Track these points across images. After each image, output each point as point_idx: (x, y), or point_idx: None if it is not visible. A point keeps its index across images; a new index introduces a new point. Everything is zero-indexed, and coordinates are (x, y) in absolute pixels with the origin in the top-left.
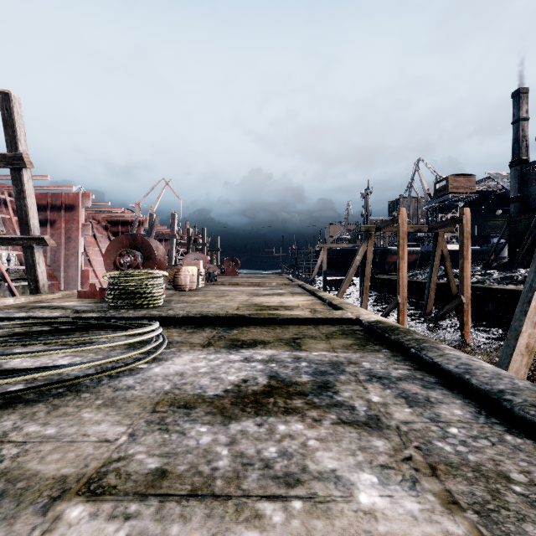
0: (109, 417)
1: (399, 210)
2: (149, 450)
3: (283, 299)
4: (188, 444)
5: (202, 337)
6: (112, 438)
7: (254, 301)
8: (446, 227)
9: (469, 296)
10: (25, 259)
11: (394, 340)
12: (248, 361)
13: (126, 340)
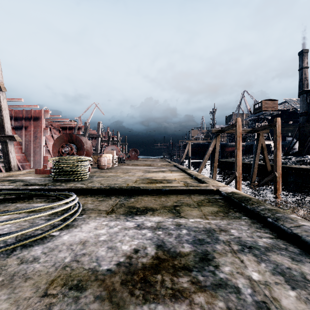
0: None
1: (237, 119)
2: None
3: (165, 174)
4: None
5: (108, 205)
6: None
7: (146, 176)
8: (265, 129)
9: (280, 172)
10: (2, 149)
11: (250, 209)
12: (140, 228)
13: (40, 213)
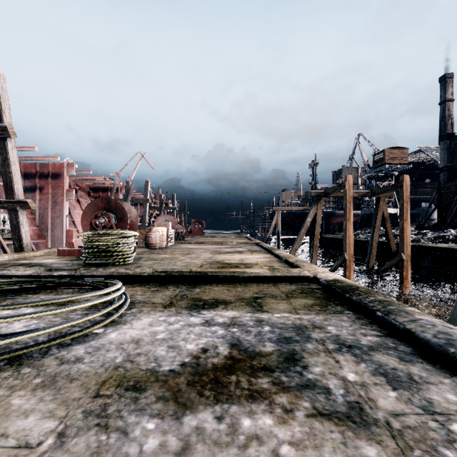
0: (42, 404)
1: (346, 177)
2: None
3: (243, 256)
4: (128, 452)
5: (164, 297)
6: (35, 441)
7: (216, 259)
8: (388, 192)
9: (408, 254)
10: (10, 220)
11: (356, 301)
12: (209, 324)
13: (80, 304)
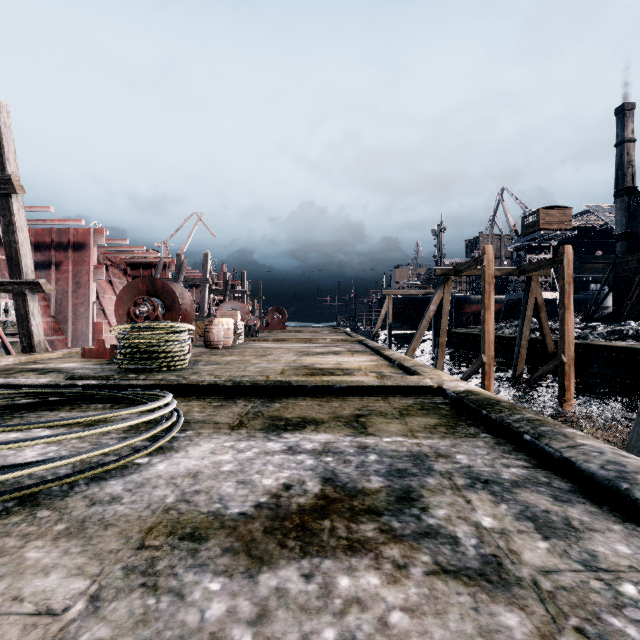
0: (67, 559)
1: (485, 248)
2: (116, 634)
3: (340, 359)
4: (186, 620)
5: (232, 414)
6: (60, 606)
7: (303, 362)
8: (542, 269)
9: (571, 355)
10: (16, 308)
11: (495, 420)
12: (293, 452)
13: (117, 424)
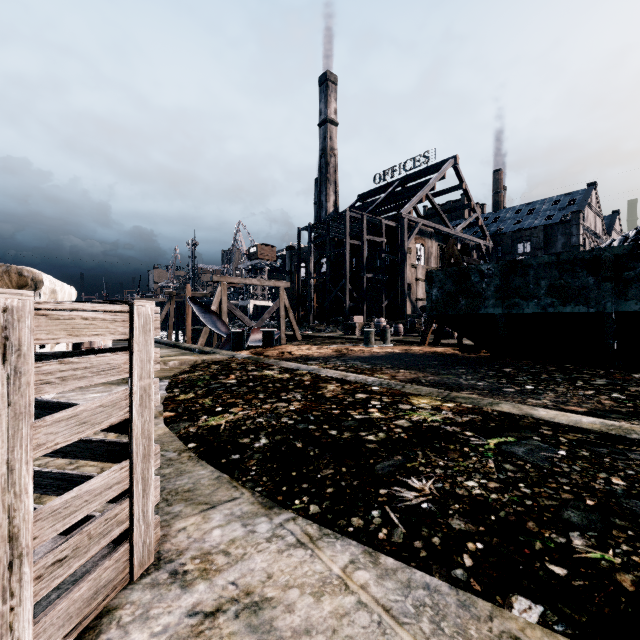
0: None
1: (187, 285)
2: None
3: None
4: None
5: None
6: None
7: None
8: None
9: None
10: None
11: None
12: None
13: None
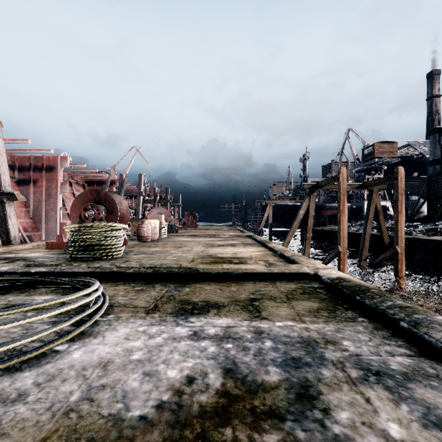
0: None
1: (340, 169)
2: None
3: (236, 250)
4: None
5: (149, 298)
6: None
7: (209, 252)
8: (381, 184)
9: (403, 247)
10: None
11: (370, 305)
12: (197, 338)
13: (36, 316)
